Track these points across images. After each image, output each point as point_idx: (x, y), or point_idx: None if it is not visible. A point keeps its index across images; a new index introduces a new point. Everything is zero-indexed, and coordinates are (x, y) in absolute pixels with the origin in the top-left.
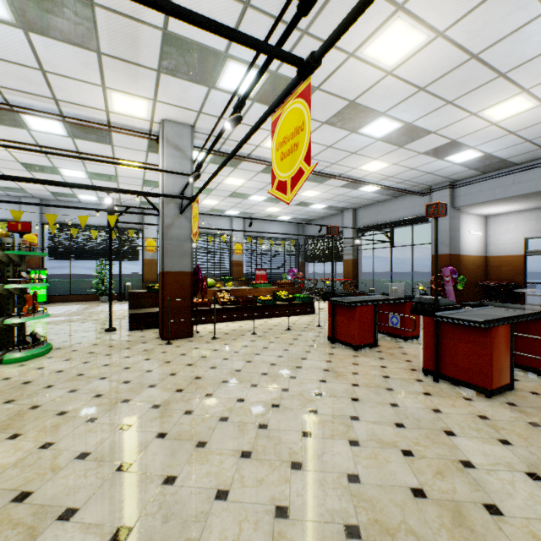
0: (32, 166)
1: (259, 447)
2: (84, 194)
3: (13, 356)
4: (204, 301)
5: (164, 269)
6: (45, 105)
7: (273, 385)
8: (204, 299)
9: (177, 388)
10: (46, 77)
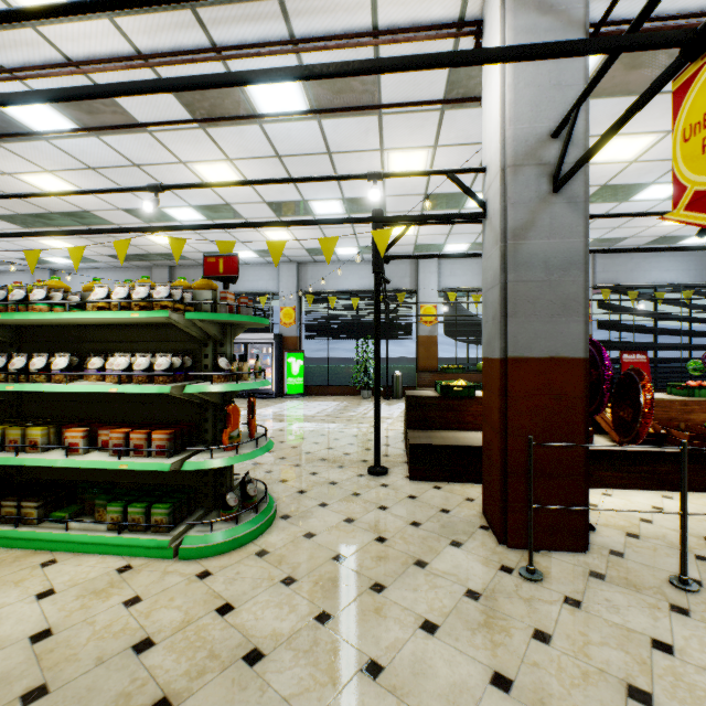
0: (280, 207)
1: None
2: (343, 246)
3: (197, 540)
4: None
5: (506, 350)
6: (267, 30)
7: None
8: None
9: None
10: None
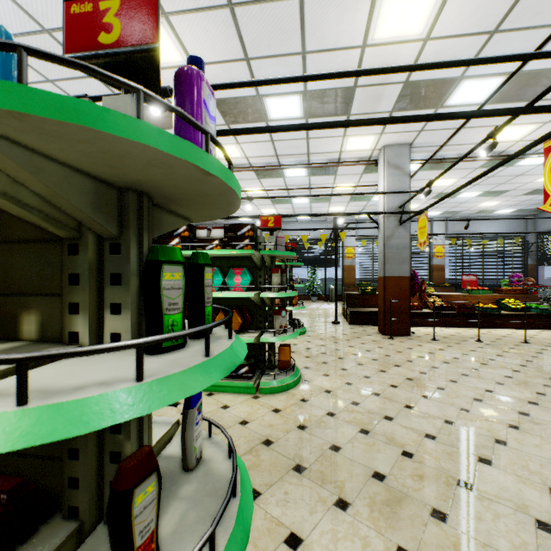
0: (276, 201)
1: (524, 425)
2: None
3: None
4: (415, 304)
5: (385, 274)
6: (300, 159)
7: (523, 387)
8: (414, 303)
9: (419, 371)
10: (308, 142)
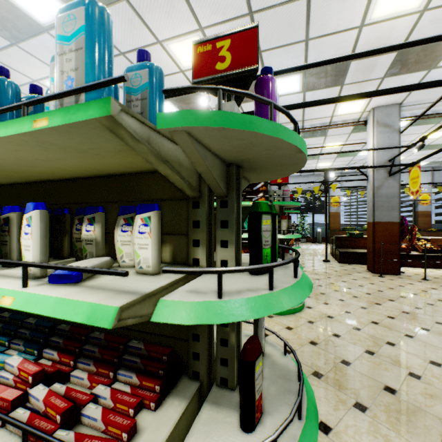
0: None
1: None
2: None
3: None
4: (403, 247)
5: (374, 220)
6: None
7: None
8: (401, 246)
9: (414, 306)
10: (304, 111)
